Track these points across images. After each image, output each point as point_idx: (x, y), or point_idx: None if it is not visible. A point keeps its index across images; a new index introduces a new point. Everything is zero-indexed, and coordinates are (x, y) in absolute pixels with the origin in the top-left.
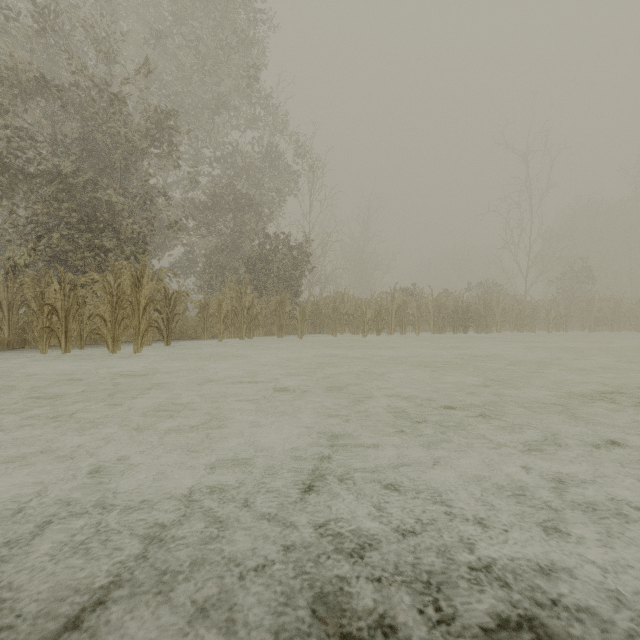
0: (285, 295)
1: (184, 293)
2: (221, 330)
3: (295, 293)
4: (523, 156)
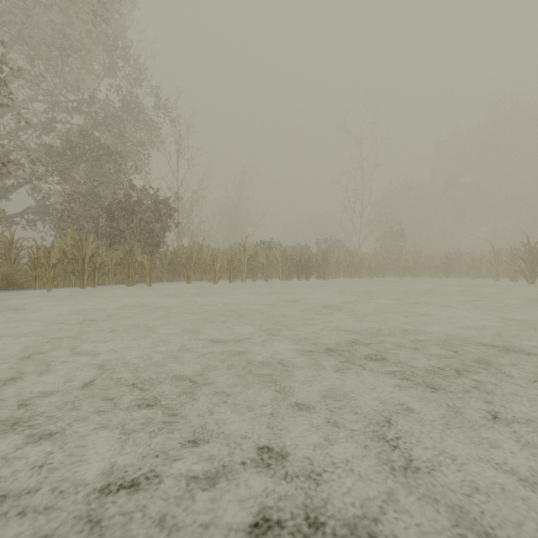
0: (134, 244)
1: (16, 239)
2: (50, 279)
3: (155, 243)
4: (357, 140)
